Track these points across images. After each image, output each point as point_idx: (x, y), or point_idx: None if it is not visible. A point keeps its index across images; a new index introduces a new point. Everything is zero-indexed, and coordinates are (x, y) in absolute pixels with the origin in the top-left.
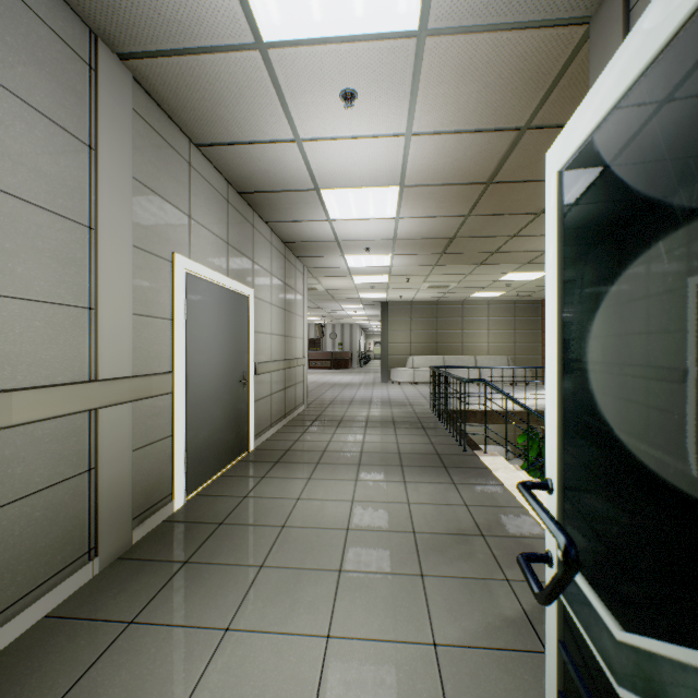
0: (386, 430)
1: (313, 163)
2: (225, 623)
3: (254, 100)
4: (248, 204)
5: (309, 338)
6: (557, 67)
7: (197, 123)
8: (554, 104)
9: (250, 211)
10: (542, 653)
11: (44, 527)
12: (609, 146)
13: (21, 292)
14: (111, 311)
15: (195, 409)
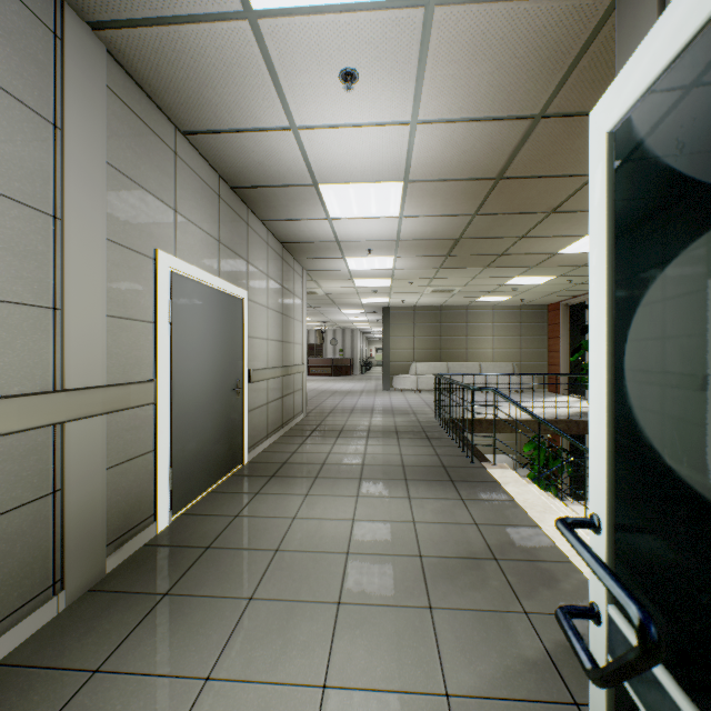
0: (389, 440)
1: (311, 154)
2: (205, 670)
3: (245, 81)
4: (241, 200)
5: (309, 344)
6: (578, 44)
7: (183, 107)
8: (572, 88)
9: (244, 207)
10: (571, 705)
11: None
12: (694, 81)
13: None
14: (81, 312)
15: (182, 421)
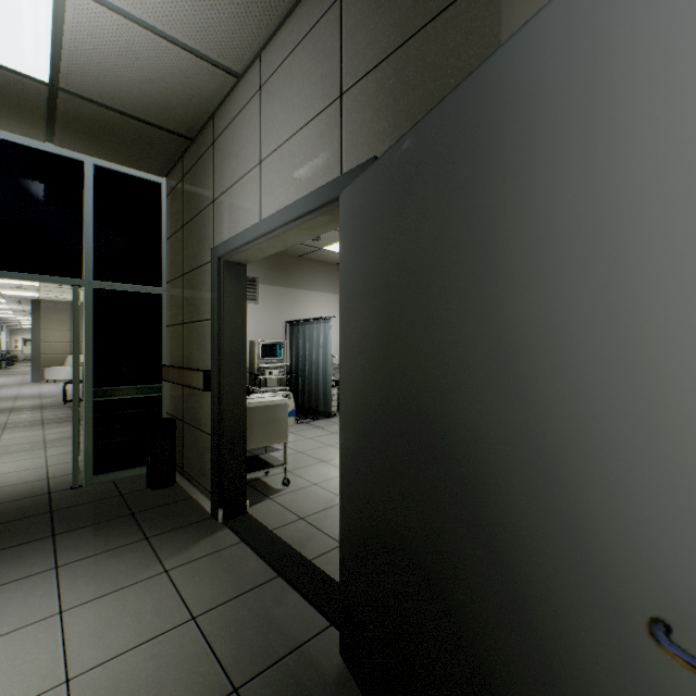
0: (33, 411)
1: None
2: None
3: None
4: None
5: None
6: None
7: None
8: None
9: None
10: None
11: None
12: None
13: None
14: None
15: None
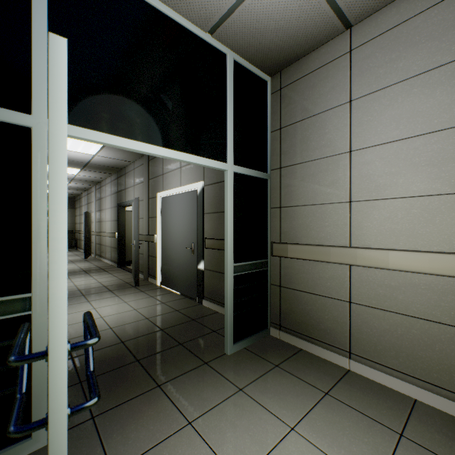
0: None
1: None
2: None
3: None
4: None
5: None
6: None
7: None
8: None
9: None
10: None
11: (419, 343)
12: None
13: (401, 194)
14: None
15: None
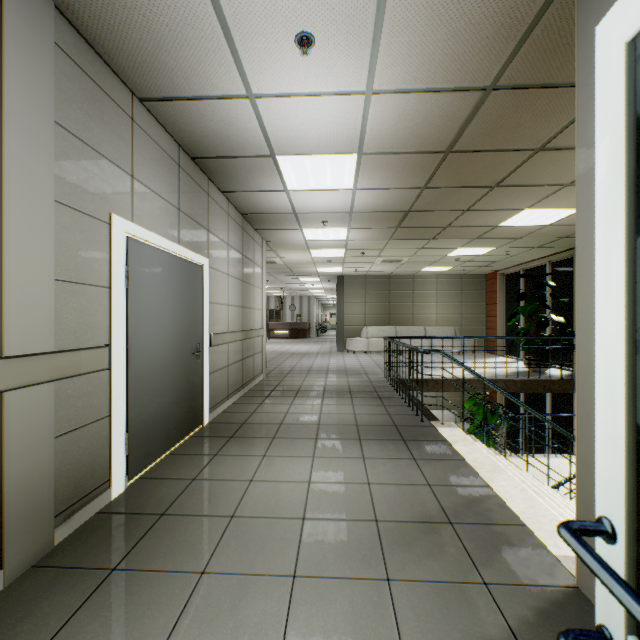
0: (343, 400)
1: (268, 124)
2: None
3: (200, 44)
4: (202, 171)
5: (269, 310)
6: (533, 11)
7: (138, 72)
8: (524, 59)
9: (204, 178)
10: None
11: None
12: None
13: None
14: (23, 275)
15: (139, 385)
